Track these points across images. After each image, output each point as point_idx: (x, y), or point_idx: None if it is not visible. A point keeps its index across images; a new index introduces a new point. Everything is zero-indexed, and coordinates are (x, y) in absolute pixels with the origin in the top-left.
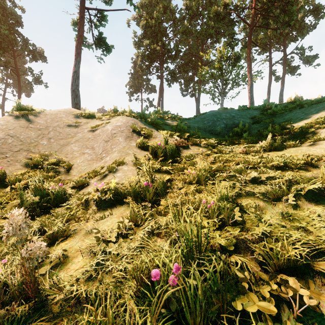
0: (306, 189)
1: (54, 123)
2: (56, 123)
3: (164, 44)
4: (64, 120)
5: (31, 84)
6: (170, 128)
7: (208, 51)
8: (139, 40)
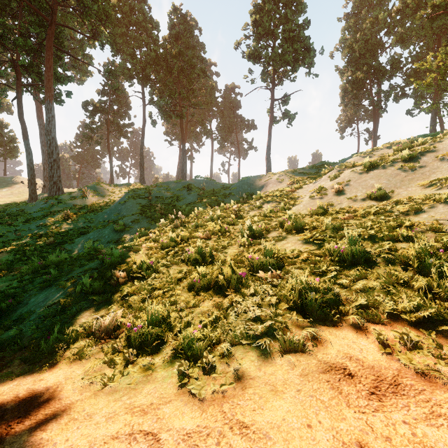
0: (285, 189)
1: (252, 182)
2: (253, 182)
3: (371, 66)
4: (256, 180)
5: (246, 151)
6: (306, 176)
7: (428, 56)
8: (341, 72)
